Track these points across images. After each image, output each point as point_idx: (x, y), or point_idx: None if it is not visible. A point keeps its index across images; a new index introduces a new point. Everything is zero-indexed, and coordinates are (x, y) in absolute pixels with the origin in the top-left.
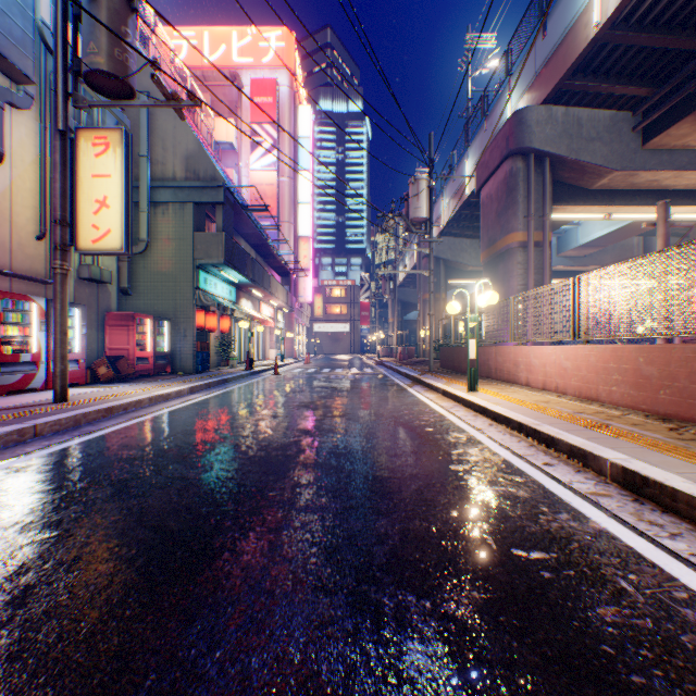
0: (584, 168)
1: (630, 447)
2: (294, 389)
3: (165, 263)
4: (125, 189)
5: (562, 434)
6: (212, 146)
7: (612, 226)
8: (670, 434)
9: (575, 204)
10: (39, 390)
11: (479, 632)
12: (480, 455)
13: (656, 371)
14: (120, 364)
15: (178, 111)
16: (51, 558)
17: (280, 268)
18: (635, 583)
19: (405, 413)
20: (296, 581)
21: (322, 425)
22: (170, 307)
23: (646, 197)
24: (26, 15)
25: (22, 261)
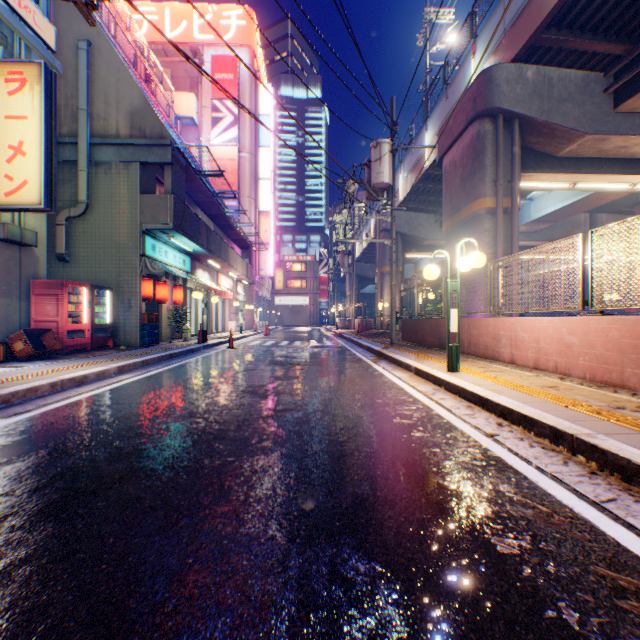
0: (554, 131)
1: None
2: (245, 367)
3: (108, 228)
4: (45, 134)
5: None
6: (172, 119)
7: (566, 201)
8: None
9: (542, 172)
10: None
11: None
12: (526, 500)
13: None
14: (45, 339)
15: (83, 9)
16: None
17: (239, 240)
18: None
19: (378, 404)
20: None
21: (268, 428)
22: (113, 275)
23: (612, 165)
24: None
25: None
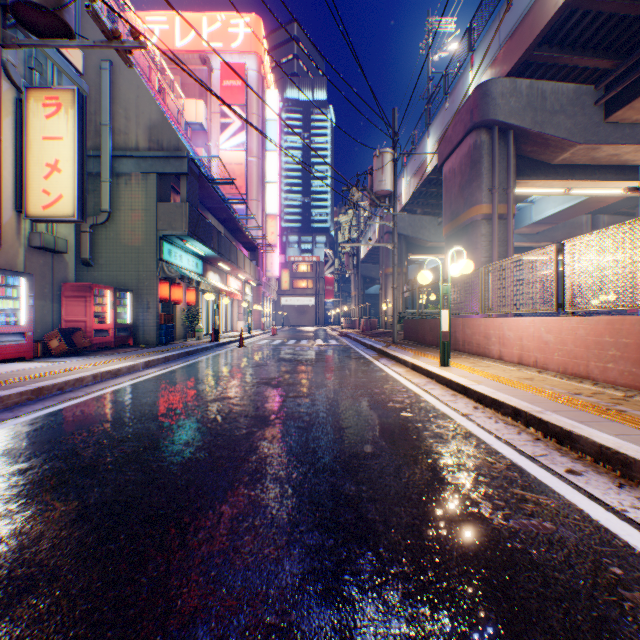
0: (547, 141)
1: None
2: (256, 363)
3: (128, 234)
4: (78, 153)
5: (580, 427)
6: (182, 126)
7: (566, 204)
8: None
9: (537, 178)
10: None
11: None
12: (479, 455)
13: None
14: (75, 337)
15: (123, 55)
16: None
17: (247, 243)
18: None
19: (375, 392)
20: None
21: (282, 409)
22: (133, 278)
23: (605, 172)
24: None
25: None
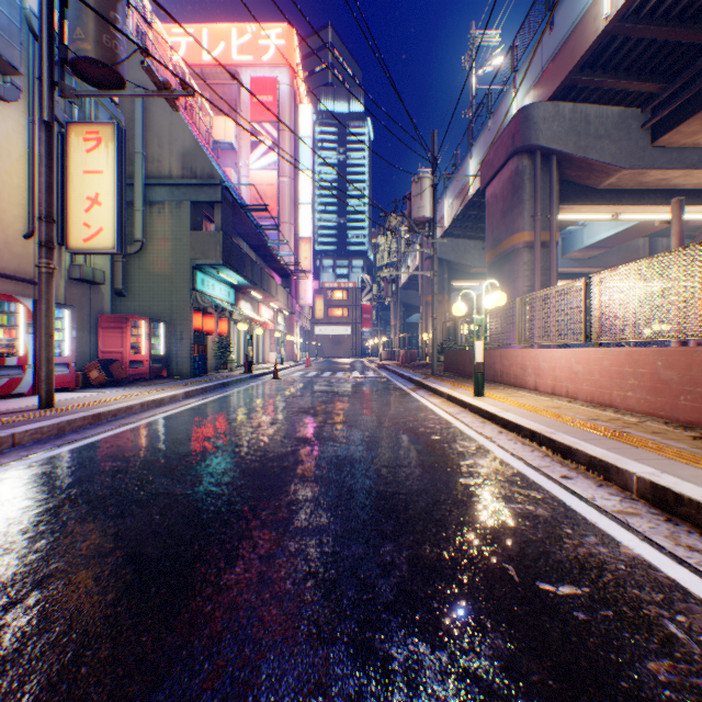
0: (592, 166)
1: (655, 459)
2: (293, 394)
3: (161, 264)
4: (118, 186)
5: (580, 444)
6: (211, 145)
7: (618, 227)
8: (695, 443)
9: (582, 204)
10: (26, 395)
11: (508, 698)
12: (491, 466)
13: (676, 375)
14: (113, 368)
15: (171, 102)
16: (4, 595)
17: (280, 269)
18: (686, 627)
19: (409, 420)
20: (288, 626)
21: (322, 433)
22: (166, 309)
23: (655, 196)
24: (13, 3)
25: (9, 260)
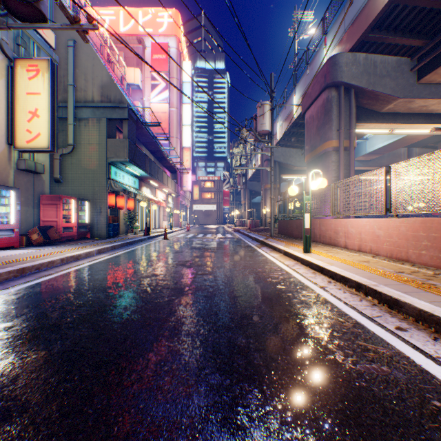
0: (378, 96)
1: None
2: (176, 250)
3: (86, 161)
4: (51, 104)
5: (404, 296)
6: (125, 86)
7: (390, 140)
8: None
9: (370, 122)
10: None
11: None
12: (333, 316)
13: None
14: (50, 232)
15: (82, 34)
16: None
17: (170, 167)
18: None
19: (259, 271)
20: None
21: (193, 283)
22: (90, 191)
23: (418, 118)
24: None
25: None
